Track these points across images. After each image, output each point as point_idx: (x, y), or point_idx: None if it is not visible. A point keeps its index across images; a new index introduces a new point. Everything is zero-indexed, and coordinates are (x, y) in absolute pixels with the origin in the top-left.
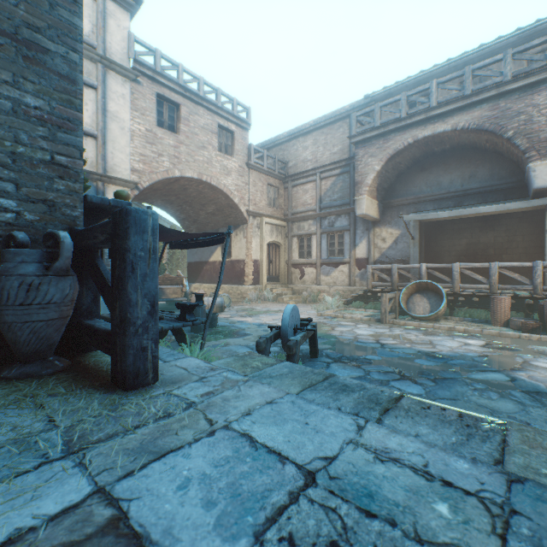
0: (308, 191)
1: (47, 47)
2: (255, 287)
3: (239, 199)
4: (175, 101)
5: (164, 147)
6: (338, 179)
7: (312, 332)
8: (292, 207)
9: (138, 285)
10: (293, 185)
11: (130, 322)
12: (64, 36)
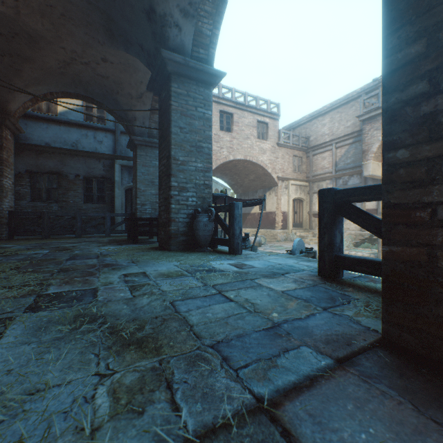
0: (326, 158)
1: (203, 146)
2: (283, 231)
3: (271, 169)
4: (230, 112)
5: (224, 143)
6: (350, 147)
7: (312, 255)
8: (313, 171)
9: (237, 224)
10: (313, 154)
11: (235, 235)
12: (207, 140)
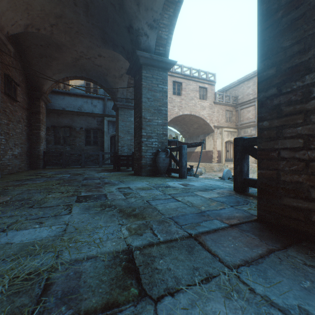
0: (250, 111)
1: (162, 109)
2: (218, 164)
3: (209, 120)
4: (180, 82)
5: (175, 103)
6: None
7: None
8: (240, 121)
9: (183, 159)
10: (241, 109)
11: (182, 166)
12: (164, 105)
